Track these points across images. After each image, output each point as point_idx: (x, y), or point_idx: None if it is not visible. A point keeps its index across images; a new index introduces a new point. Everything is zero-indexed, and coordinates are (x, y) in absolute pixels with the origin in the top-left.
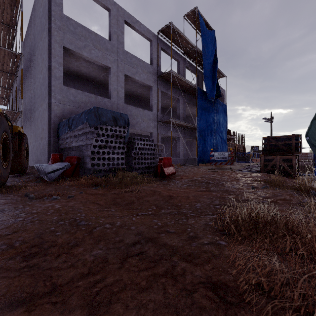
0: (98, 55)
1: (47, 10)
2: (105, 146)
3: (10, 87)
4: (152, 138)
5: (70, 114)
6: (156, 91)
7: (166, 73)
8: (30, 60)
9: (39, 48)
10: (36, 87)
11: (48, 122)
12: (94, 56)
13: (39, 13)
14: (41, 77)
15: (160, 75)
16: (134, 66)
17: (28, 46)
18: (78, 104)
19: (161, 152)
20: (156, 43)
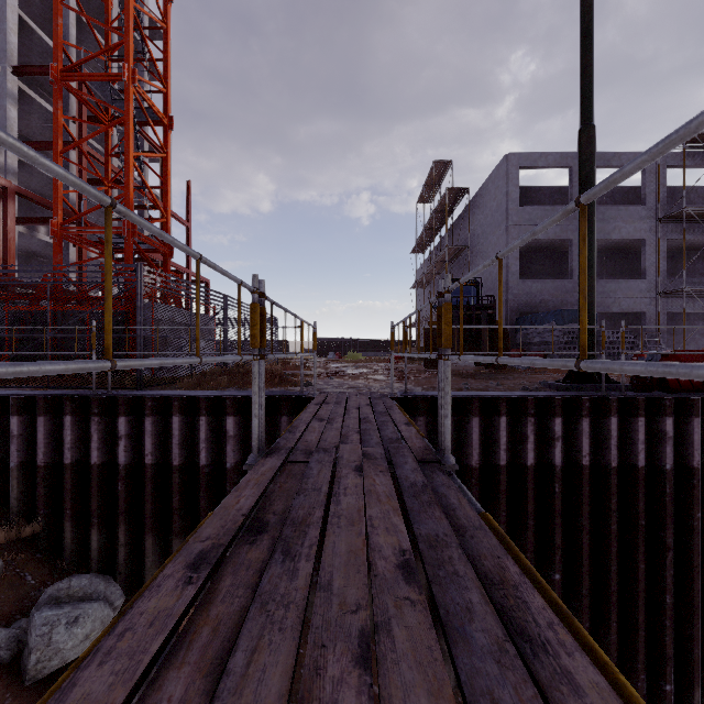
0: (556, 230)
1: (505, 211)
2: (571, 342)
3: (439, 272)
4: (646, 320)
5: (525, 307)
6: (654, 244)
7: (674, 213)
8: (472, 246)
9: (490, 241)
10: (485, 279)
11: (505, 318)
12: (551, 234)
13: (490, 205)
14: (494, 272)
15: (663, 217)
16: (608, 222)
17: (467, 229)
18: (533, 294)
19: (679, 341)
20: (654, 165)
